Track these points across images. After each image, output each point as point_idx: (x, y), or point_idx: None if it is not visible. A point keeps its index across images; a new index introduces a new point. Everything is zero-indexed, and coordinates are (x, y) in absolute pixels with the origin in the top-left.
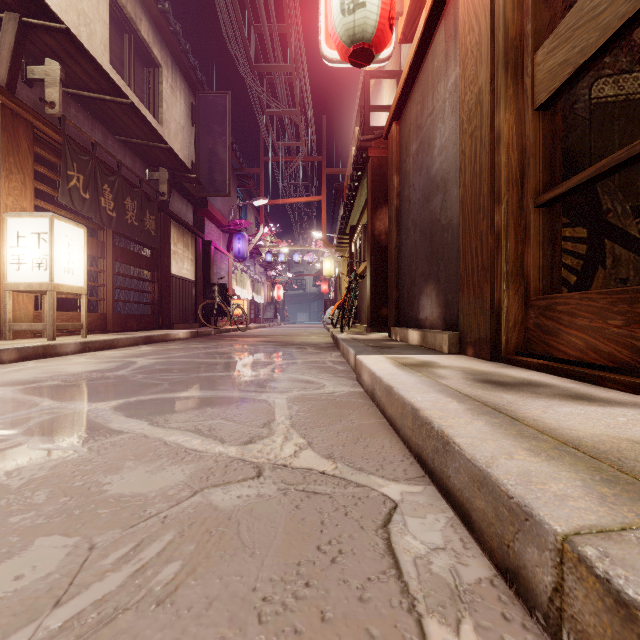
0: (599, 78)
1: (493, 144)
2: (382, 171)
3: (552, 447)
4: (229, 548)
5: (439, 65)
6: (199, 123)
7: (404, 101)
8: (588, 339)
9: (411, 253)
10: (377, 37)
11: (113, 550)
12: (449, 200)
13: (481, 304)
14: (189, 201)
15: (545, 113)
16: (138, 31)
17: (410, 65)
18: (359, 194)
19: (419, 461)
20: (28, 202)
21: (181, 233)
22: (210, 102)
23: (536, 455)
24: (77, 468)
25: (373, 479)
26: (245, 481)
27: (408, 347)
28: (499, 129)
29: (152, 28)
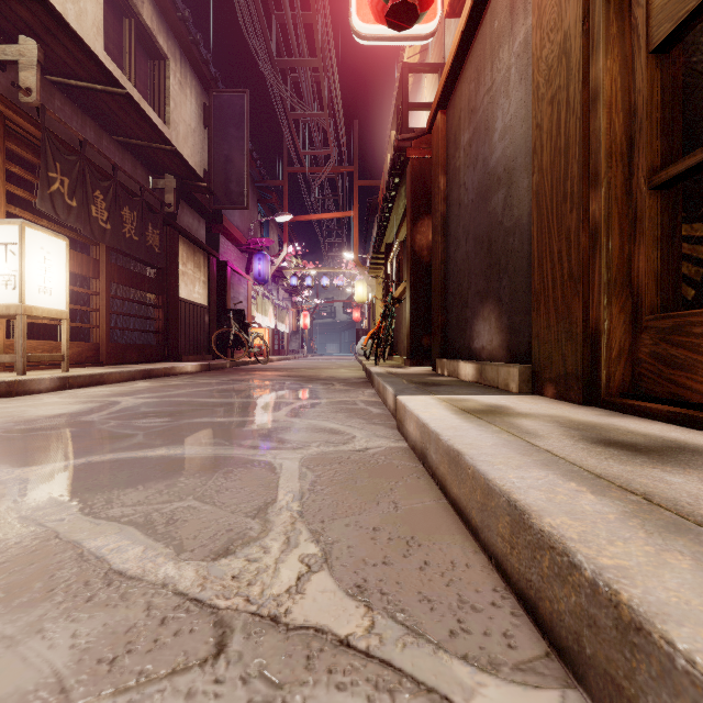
0: None
1: (587, 105)
2: (424, 176)
3: None
4: None
5: (501, 25)
6: (213, 126)
7: (453, 83)
8: None
9: (462, 268)
10: None
11: None
12: (516, 194)
13: (568, 327)
14: (202, 216)
15: (665, 56)
16: (140, 15)
17: (462, 33)
18: (396, 205)
19: (530, 612)
20: None
21: (191, 251)
22: (225, 102)
23: None
24: None
25: (448, 665)
26: (185, 673)
27: (461, 384)
28: (597, 83)
29: (157, 13)
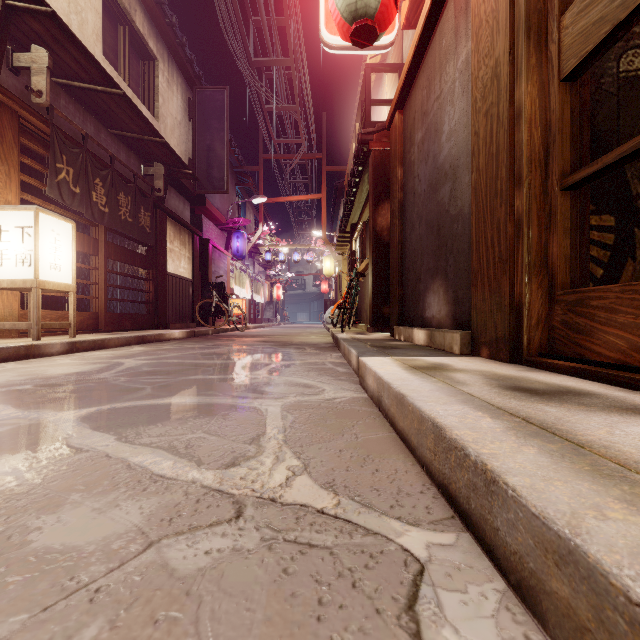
0: (628, 49)
1: (513, 121)
2: (384, 165)
3: None
4: None
5: (448, 44)
6: (196, 119)
7: (408, 88)
8: (632, 338)
9: (416, 248)
10: (381, 13)
11: None
12: (459, 188)
13: (498, 300)
14: (187, 198)
15: (573, 83)
16: (133, 22)
17: (415, 47)
18: (360, 190)
19: (445, 494)
20: (13, 195)
21: (178, 231)
22: (208, 97)
23: None
24: (6, 504)
25: (387, 522)
26: (219, 525)
27: (414, 347)
28: (520, 103)
29: (147, 20)
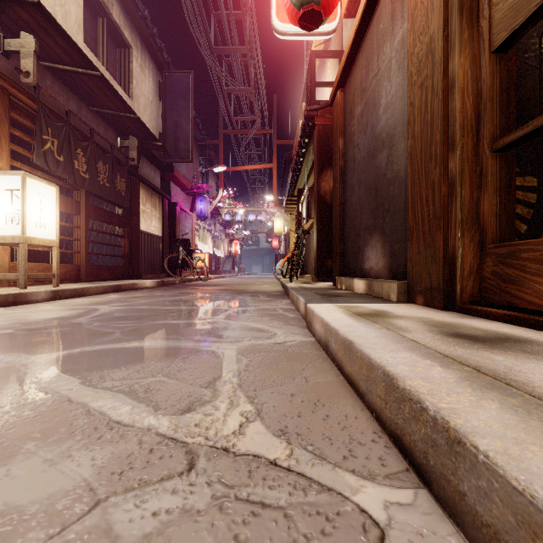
0: None
1: (446, 90)
2: (327, 137)
3: None
4: None
5: (385, 27)
6: (166, 99)
7: (349, 68)
8: None
9: (356, 208)
10: None
11: None
12: (395, 154)
13: (433, 253)
14: (157, 167)
15: (503, 55)
16: (110, 15)
17: (355, 31)
18: (306, 159)
19: (397, 444)
20: (4, 162)
21: (149, 194)
22: (175, 80)
23: None
24: None
25: (341, 476)
26: (170, 480)
27: (355, 295)
28: (453, 74)
29: (123, 13)
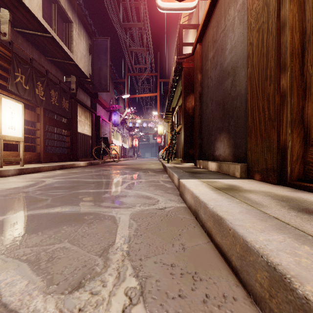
0: None
1: (279, 29)
2: (190, 75)
3: None
4: None
5: None
6: (93, 54)
7: (204, 29)
8: None
9: (209, 117)
10: None
11: None
12: (238, 79)
13: (268, 144)
14: (88, 95)
15: None
16: (59, 2)
17: (209, 4)
18: (177, 89)
19: None
20: None
21: (83, 111)
22: (99, 43)
23: None
24: None
25: None
26: None
27: (210, 172)
28: (285, 17)
29: (67, 1)
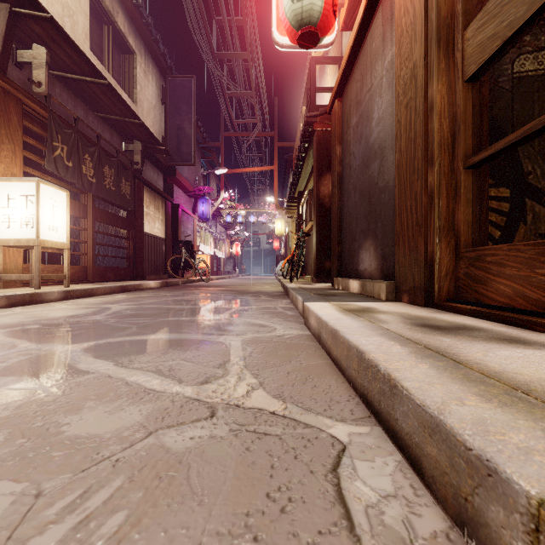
0: (521, 54)
1: (427, 113)
2: (326, 143)
3: (502, 392)
4: (177, 495)
5: (377, 46)
6: (168, 103)
7: (345, 80)
8: (516, 287)
9: (352, 213)
10: (322, 21)
11: (59, 498)
12: (386, 165)
13: (415, 256)
14: (160, 170)
15: (474, 84)
16: (115, 23)
17: (351, 48)
18: (306, 163)
19: (364, 401)
20: (18, 169)
21: (153, 197)
22: (178, 85)
23: (487, 401)
24: (40, 408)
25: (321, 419)
26: (198, 422)
27: (349, 295)
28: (432, 99)
29: (127, 20)
